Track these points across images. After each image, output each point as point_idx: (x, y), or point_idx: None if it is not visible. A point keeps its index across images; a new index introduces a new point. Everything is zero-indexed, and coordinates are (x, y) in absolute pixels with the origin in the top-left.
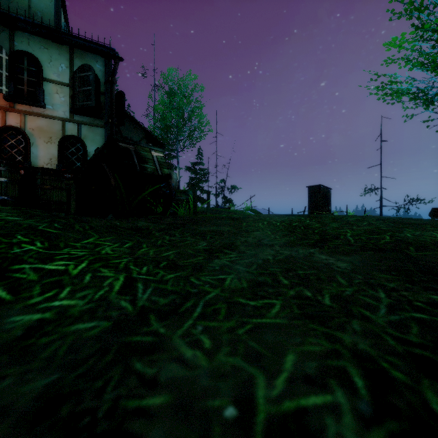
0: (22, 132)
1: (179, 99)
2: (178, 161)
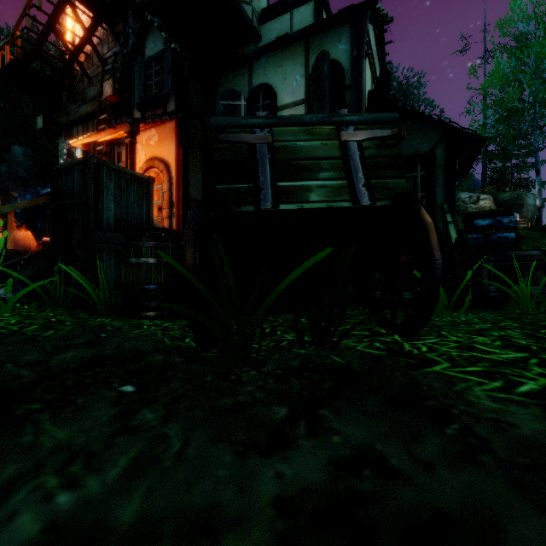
0: None
1: (540, 45)
2: (537, 170)
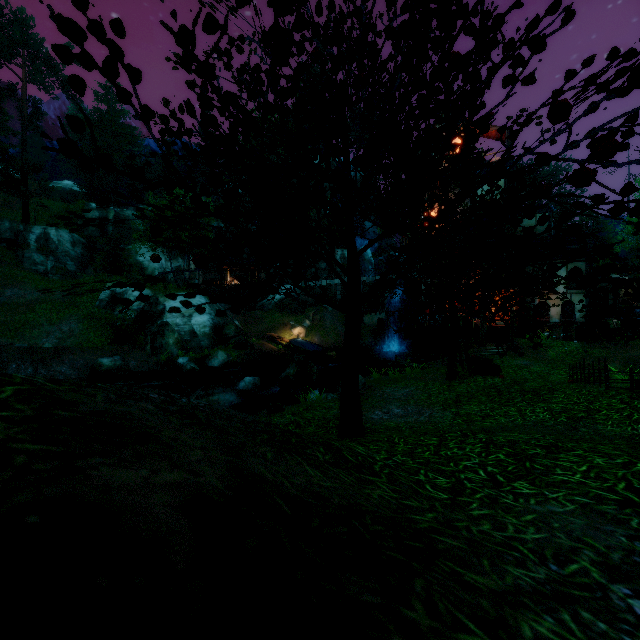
0: (546, 303)
1: None
2: None
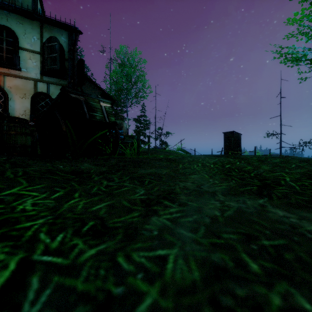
0: (2, 89)
1: (128, 68)
2: (127, 114)
